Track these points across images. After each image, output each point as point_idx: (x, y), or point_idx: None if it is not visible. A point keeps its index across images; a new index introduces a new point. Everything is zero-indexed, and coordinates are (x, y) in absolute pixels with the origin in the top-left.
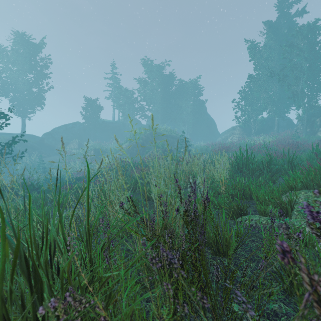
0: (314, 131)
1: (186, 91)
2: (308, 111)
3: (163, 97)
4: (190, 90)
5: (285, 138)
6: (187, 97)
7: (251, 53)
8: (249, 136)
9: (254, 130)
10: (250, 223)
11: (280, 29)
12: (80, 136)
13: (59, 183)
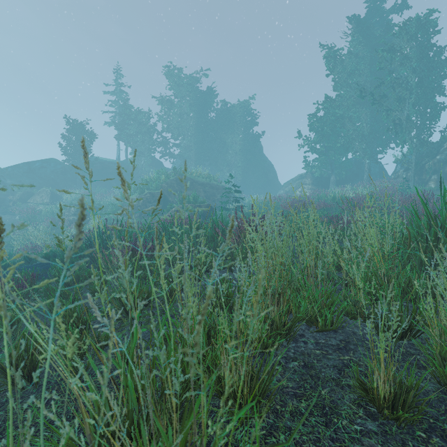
0: (424, 180)
1: (232, 119)
2: (416, 150)
3: (198, 125)
4: (239, 118)
5: (387, 190)
6: (235, 128)
7: (331, 60)
8: (325, 187)
9: (334, 178)
10: None
11: (371, 29)
12: (56, 183)
13: None
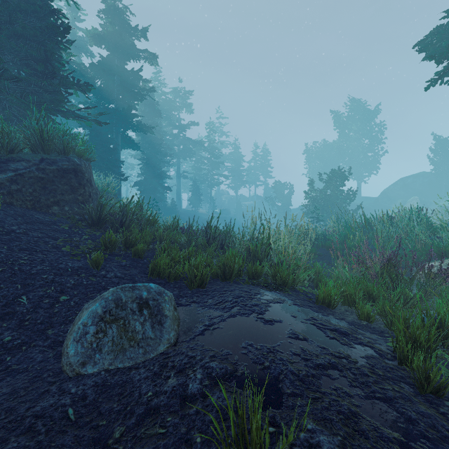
0: None
1: None
2: None
3: None
4: None
5: None
6: None
7: None
8: None
9: None
10: None
11: None
12: (423, 191)
13: None
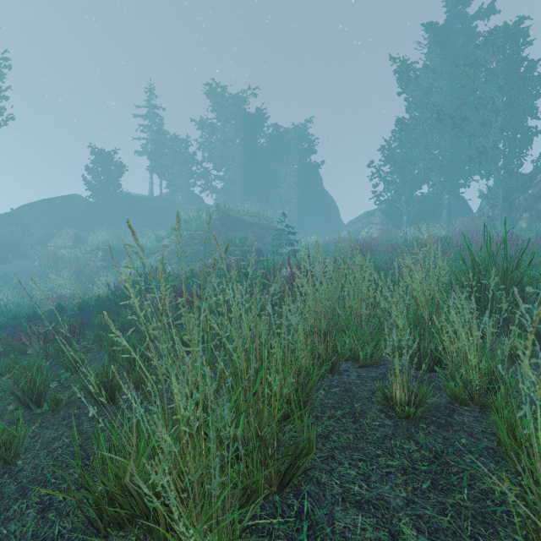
0: (514, 219)
1: (286, 146)
2: (504, 183)
3: (245, 154)
4: (294, 144)
5: (469, 230)
6: (289, 157)
7: (403, 77)
8: (397, 227)
9: (407, 216)
10: None
11: (451, 39)
12: (79, 223)
13: None
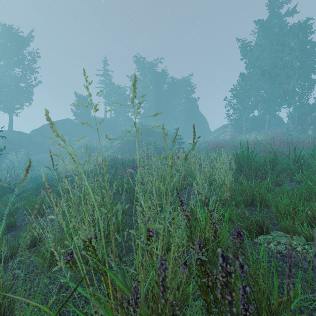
0: (305, 129)
1: (178, 89)
2: (299, 109)
3: (156, 94)
4: (183, 88)
5: (277, 136)
6: (180, 95)
7: (242, 51)
8: (240, 134)
9: (246, 128)
10: (277, 248)
11: (271, 28)
12: (70, 133)
13: (42, 184)
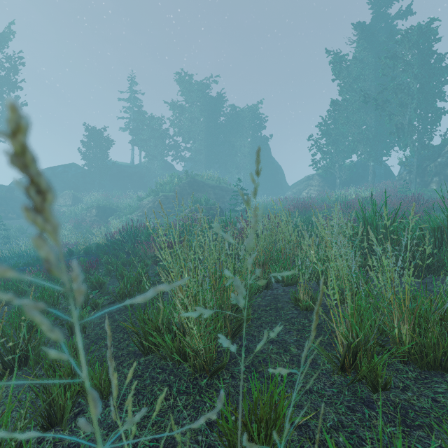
0: (426, 182)
1: (241, 123)
2: (418, 153)
3: (208, 130)
4: (248, 121)
5: (388, 192)
6: (243, 131)
7: (336, 67)
8: (331, 189)
9: (340, 180)
10: None
11: (376, 36)
12: (77, 186)
13: None
